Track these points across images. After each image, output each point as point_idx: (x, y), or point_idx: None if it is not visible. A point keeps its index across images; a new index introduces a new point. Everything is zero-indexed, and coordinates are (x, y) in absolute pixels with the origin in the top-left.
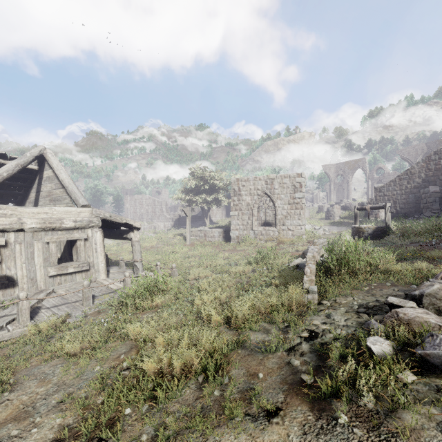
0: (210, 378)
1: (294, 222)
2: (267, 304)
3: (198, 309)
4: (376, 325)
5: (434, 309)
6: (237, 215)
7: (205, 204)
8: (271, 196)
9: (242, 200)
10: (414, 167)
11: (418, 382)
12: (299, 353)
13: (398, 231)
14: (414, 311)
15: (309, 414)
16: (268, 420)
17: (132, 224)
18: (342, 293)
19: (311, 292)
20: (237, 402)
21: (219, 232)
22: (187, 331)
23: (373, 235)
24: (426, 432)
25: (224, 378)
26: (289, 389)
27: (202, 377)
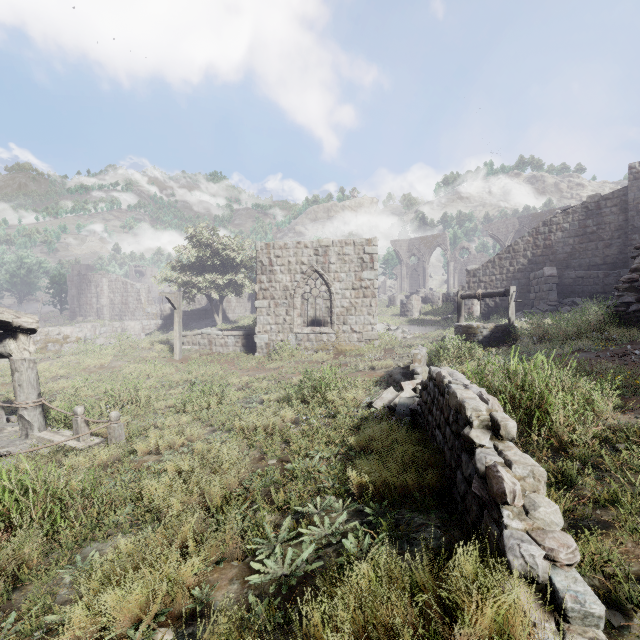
0: None
1: (362, 318)
2: None
3: None
4: None
5: None
6: (266, 306)
7: (214, 289)
8: (325, 275)
9: (275, 281)
10: (518, 242)
11: None
12: None
13: (532, 332)
14: None
15: None
16: None
17: (7, 321)
18: None
19: (576, 620)
20: None
21: (235, 336)
22: None
23: (490, 339)
24: None
25: None
26: None
27: None
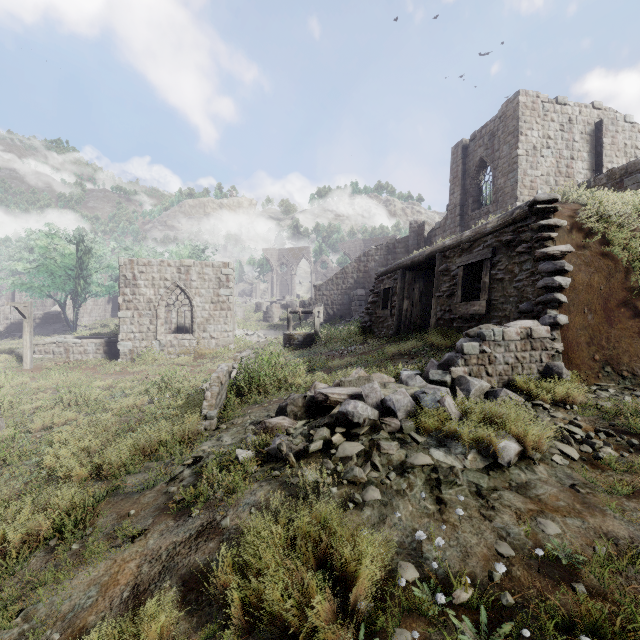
0: (68, 534)
1: (219, 327)
2: (155, 440)
3: (51, 471)
4: (251, 437)
5: (294, 415)
6: (130, 316)
7: (68, 294)
8: (187, 290)
9: (139, 294)
10: (348, 267)
11: (259, 471)
12: (179, 480)
13: (324, 338)
14: (276, 419)
15: (171, 522)
16: (132, 542)
17: None
18: (243, 413)
19: (209, 418)
20: (100, 543)
21: (96, 344)
22: (31, 498)
23: (303, 343)
24: (244, 497)
25: (87, 529)
26: (161, 512)
27: (56, 540)
